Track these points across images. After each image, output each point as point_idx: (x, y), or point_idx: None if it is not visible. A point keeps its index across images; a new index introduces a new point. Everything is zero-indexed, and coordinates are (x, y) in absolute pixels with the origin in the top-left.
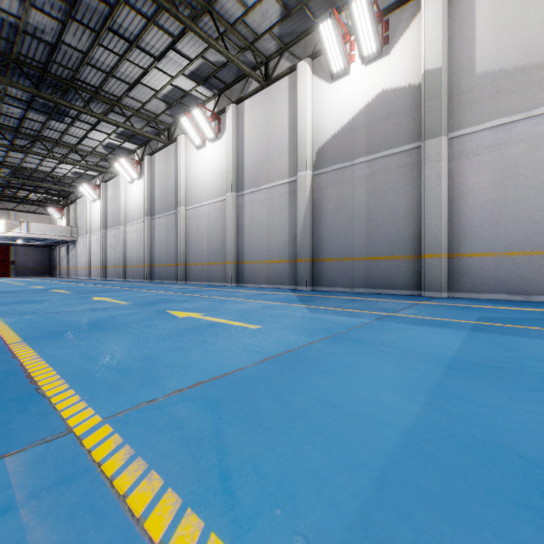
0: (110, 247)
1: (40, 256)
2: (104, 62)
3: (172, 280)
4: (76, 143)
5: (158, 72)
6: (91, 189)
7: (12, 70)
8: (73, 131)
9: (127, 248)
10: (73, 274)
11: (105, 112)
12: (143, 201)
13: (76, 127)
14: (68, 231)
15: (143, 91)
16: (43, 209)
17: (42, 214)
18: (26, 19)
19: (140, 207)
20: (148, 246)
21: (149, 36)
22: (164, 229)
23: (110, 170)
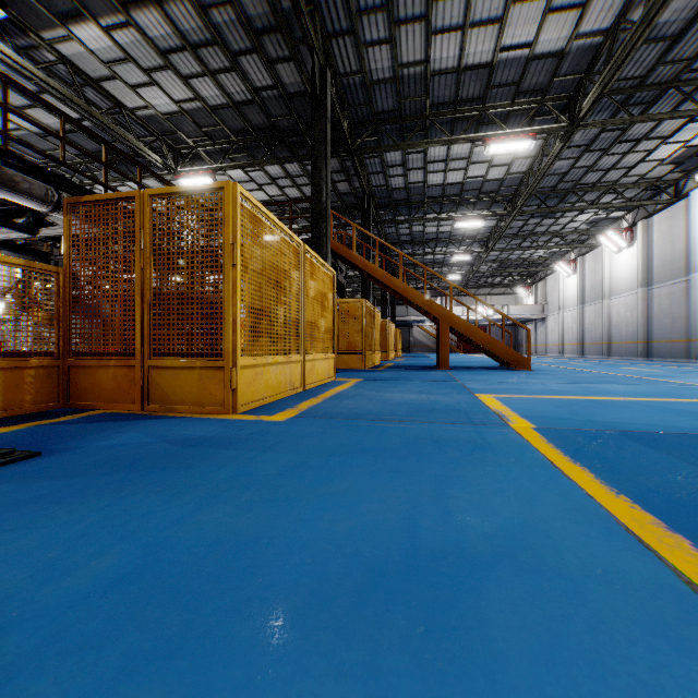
0: (588, 323)
1: (507, 334)
2: (606, 164)
3: (678, 359)
4: (559, 229)
5: (666, 145)
6: (566, 266)
7: (528, 200)
8: (560, 221)
9: (612, 323)
10: (541, 352)
11: (597, 197)
12: (634, 270)
13: (564, 217)
14: (538, 309)
15: (644, 166)
16: (510, 289)
17: (509, 294)
18: (550, 168)
19: (630, 278)
20: (642, 321)
21: (660, 126)
22: (666, 301)
23: (590, 244)
